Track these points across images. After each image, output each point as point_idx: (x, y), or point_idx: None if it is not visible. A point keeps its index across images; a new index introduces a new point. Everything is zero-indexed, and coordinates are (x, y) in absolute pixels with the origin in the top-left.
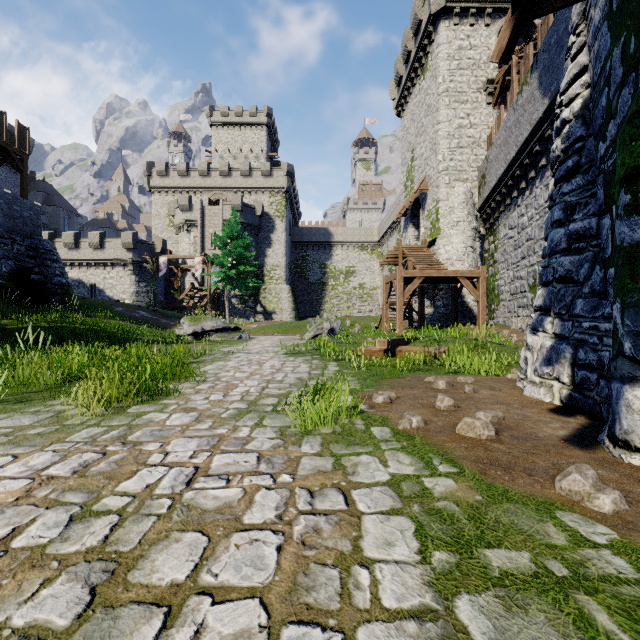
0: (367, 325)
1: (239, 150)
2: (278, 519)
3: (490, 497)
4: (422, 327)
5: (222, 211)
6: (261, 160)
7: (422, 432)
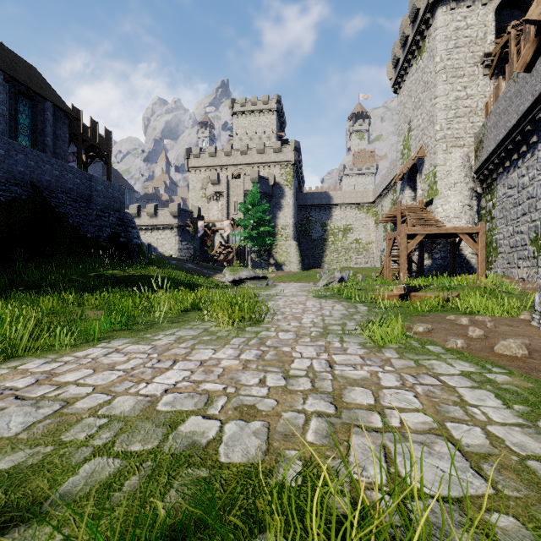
0: (368, 275)
1: (254, 132)
2: (403, 385)
3: (539, 385)
4: (430, 276)
5: (243, 183)
6: (272, 139)
7: (467, 350)
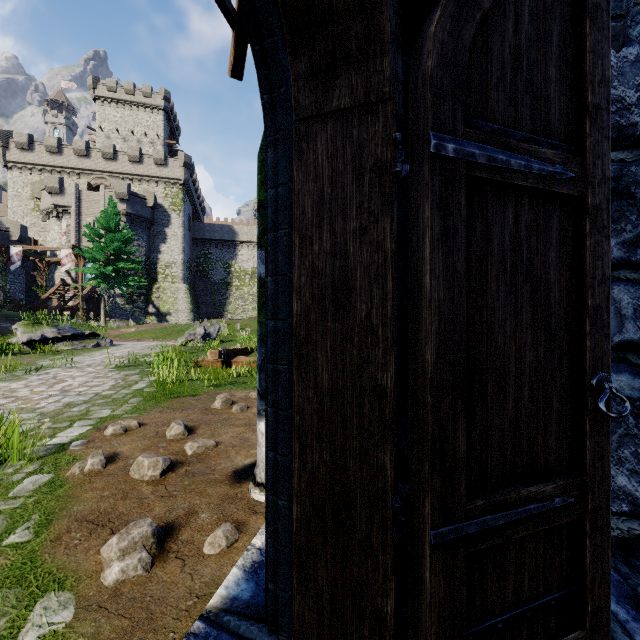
0: None
1: (130, 132)
2: None
3: None
4: None
5: (104, 198)
6: (157, 146)
7: (86, 477)
